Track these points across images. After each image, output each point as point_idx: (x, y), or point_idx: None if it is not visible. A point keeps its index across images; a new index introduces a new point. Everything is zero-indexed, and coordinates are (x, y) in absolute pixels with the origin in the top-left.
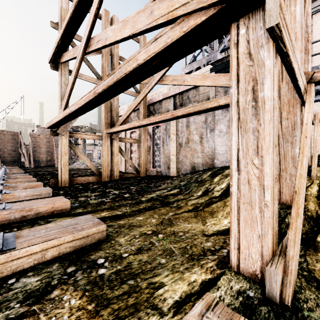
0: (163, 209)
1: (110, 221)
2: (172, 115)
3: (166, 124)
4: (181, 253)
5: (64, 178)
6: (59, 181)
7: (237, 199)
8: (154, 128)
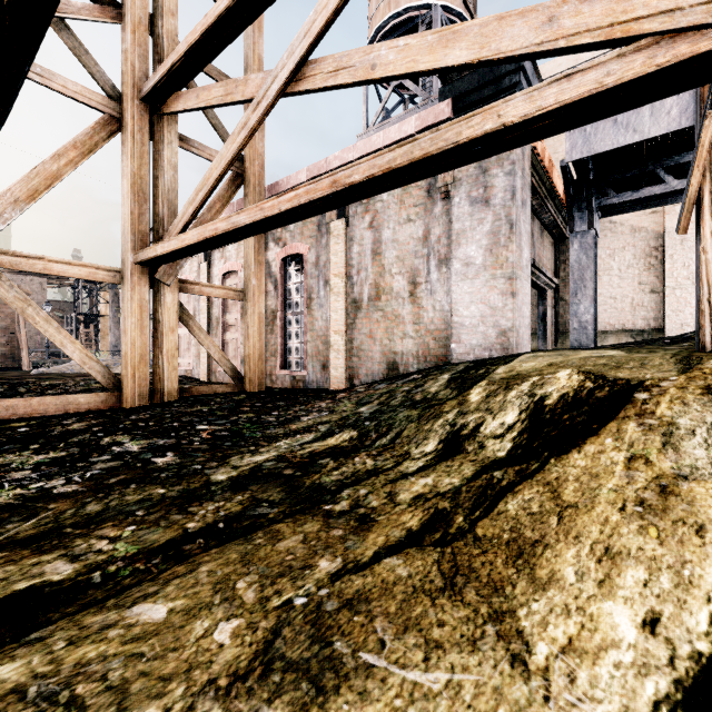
0: (293, 531)
1: None
2: (334, 184)
3: (317, 249)
4: None
5: None
6: None
7: None
8: (287, 261)
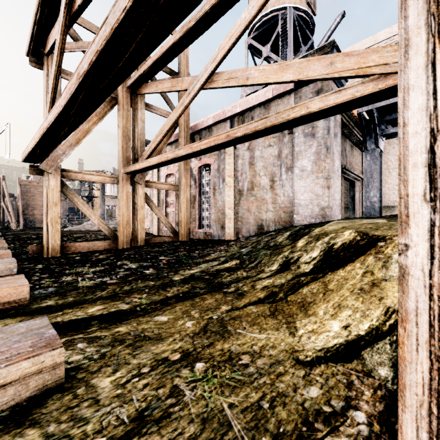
0: (211, 297)
1: (99, 326)
2: (228, 137)
3: (218, 161)
4: (249, 429)
5: (52, 244)
6: (44, 248)
7: (428, 291)
8: (201, 168)
